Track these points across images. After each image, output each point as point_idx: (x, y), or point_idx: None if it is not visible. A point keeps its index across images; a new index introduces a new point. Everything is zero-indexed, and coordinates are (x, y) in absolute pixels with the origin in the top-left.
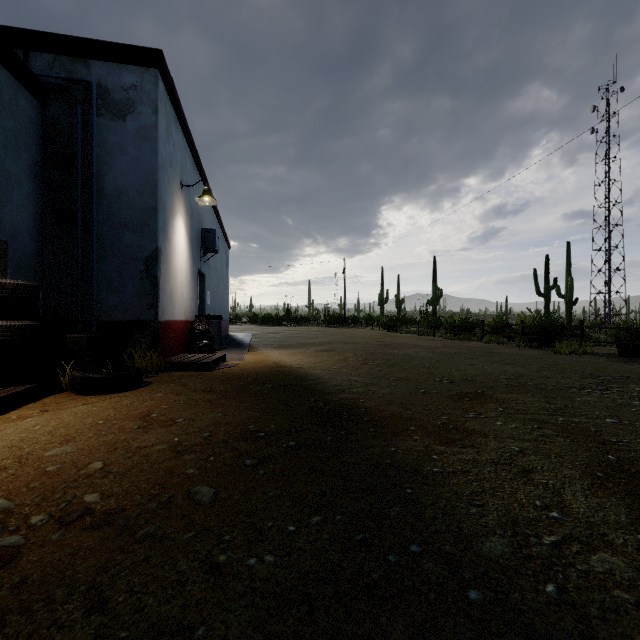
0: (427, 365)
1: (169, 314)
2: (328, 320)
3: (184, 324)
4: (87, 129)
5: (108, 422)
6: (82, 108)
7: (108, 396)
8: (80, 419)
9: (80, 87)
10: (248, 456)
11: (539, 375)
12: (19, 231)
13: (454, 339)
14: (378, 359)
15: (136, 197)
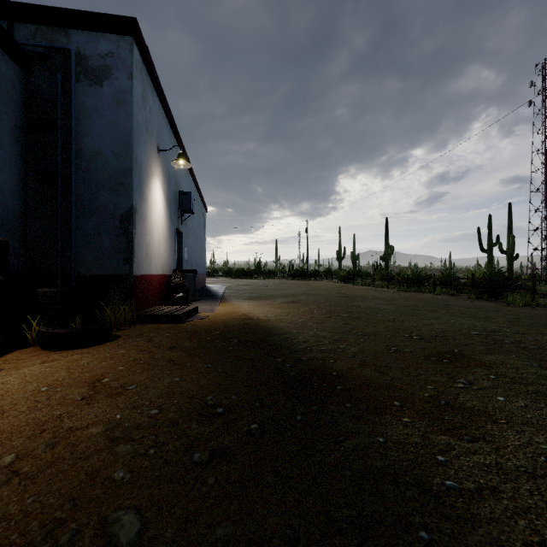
0: (391, 318)
1: (145, 269)
2: (292, 274)
3: (161, 278)
4: (67, 94)
5: (51, 389)
6: (62, 74)
7: (71, 352)
8: (24, 384)
9: (60, 55)
10: (198, 448)
11: (511, 331)
12: (0, 190)
13: (407, 291)
14: (342, 311)
15: (112, 158)
